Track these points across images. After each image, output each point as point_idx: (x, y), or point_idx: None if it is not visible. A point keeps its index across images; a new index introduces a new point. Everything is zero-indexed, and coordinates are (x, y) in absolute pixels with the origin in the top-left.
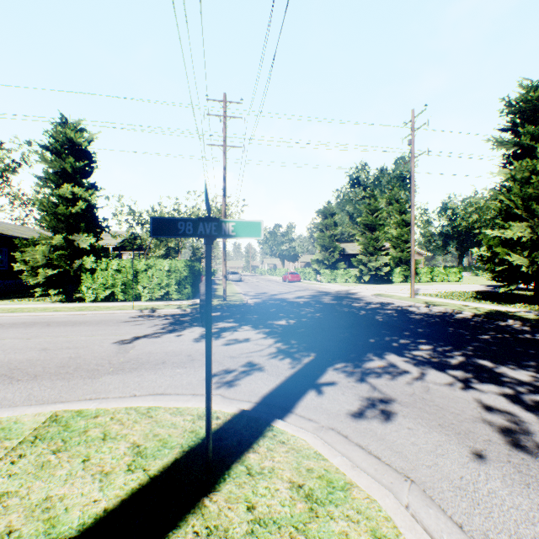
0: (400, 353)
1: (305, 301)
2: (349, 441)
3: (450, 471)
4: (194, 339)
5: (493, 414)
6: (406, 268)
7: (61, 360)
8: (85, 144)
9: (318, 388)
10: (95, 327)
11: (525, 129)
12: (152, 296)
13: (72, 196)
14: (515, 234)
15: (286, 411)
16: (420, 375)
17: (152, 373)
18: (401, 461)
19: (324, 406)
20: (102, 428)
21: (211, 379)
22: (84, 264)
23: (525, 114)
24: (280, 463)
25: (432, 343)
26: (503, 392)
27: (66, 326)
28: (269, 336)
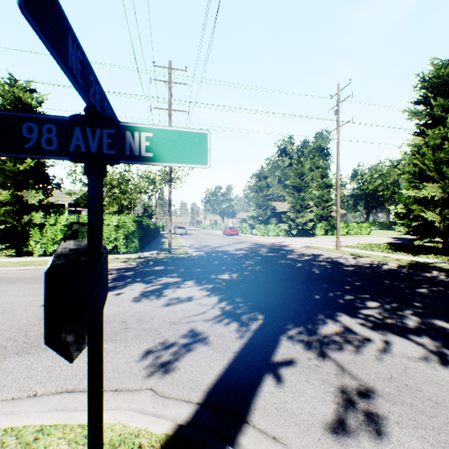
0: (351, 313)
1: (244, 254)
2: None
3: None
4: (133, 299)
5: None
6: (326, 223)
7: None
8: (34, 104)
9: (276, 372)
10: (31, 284)
11: (438, 101)
12: None
13: None
14: (429, 193)
15: (240, 420)
16: (385, 344)
17: None
18: None
19: (289, 407)
20: None
21: None
22: (33, 219)
23: (436, 88)
24: None
25: (377, 299)
26: None
27: None
28: (213, 293)
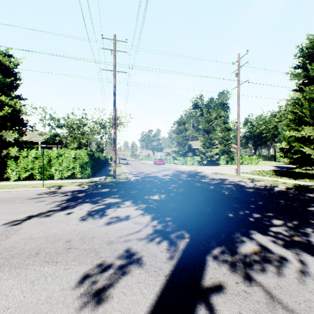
0: (262, 230)
1: (170, 178)
2: None
3: None
4: (80, 218)
5: None
6: (227, 156)
7: None
8: (12, 66)
9: (207, 301)
10: (0, 205)
11: (313, 65)
12: (62, 176)
13: (0, 103)
14: (307, 134)
15: None
16: (302, 265)
17: (13, 275)
18: None
19: None
20: None
21: None
22: (9, 152)
23: (311, 56)
24: None
25: (279, 217)
26: None
27: None
28: (146, 212)
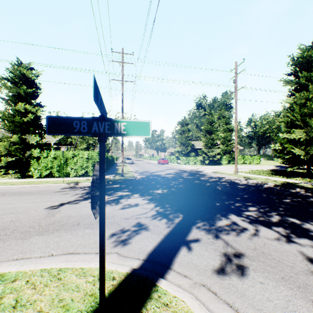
0: (238, 213)
1: (172, 177)
2: (218, 299)
3: None
4: None
5: None
6: (229, 156)
7: (4, 224)
8: (33, 78)
9: (188, 245)
10: (35, 196)
11: (303, 74)
12: (77, 174)
13: (25, 110)
14: (297, 136)
15: (166, 268)
16: (255, 231)
17: (69, 233)
18: None
19: (194, 262)
20: (16, 293)
21: (104, 264)
22: (32, 153)
23: (302, 65)
24: None
25: (256, 205)
26: None
27: (15, 195)
28: (151, 202)
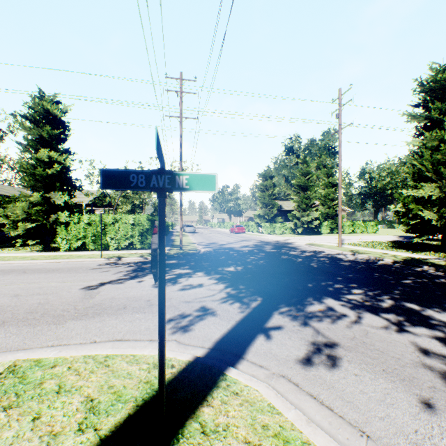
0: (336, 297)
1: (249, 250)
2: (300, 390)
3: (403, 423)
4: (153, 285)
5: (431, 358)
6: (332, 221)
7: (30, 306)
8: (60, 115)
9: (267, 333)
10: (66, 274)
11: (435, 105)
12: (119, 246)
13: (49, 159)
14: (427, 193)
15: (238, 357)
16: (357, 318)
17: (113, 318)
18: (353, 413)
19: (273, 351)
20: (58, 379)
21: (164, 336)
22: (59, 218)
23: (434, 92)
24: (234, 419)
25: (363, 287)
26: (435, 335)
27: (40, 273)
28: (220, 282)
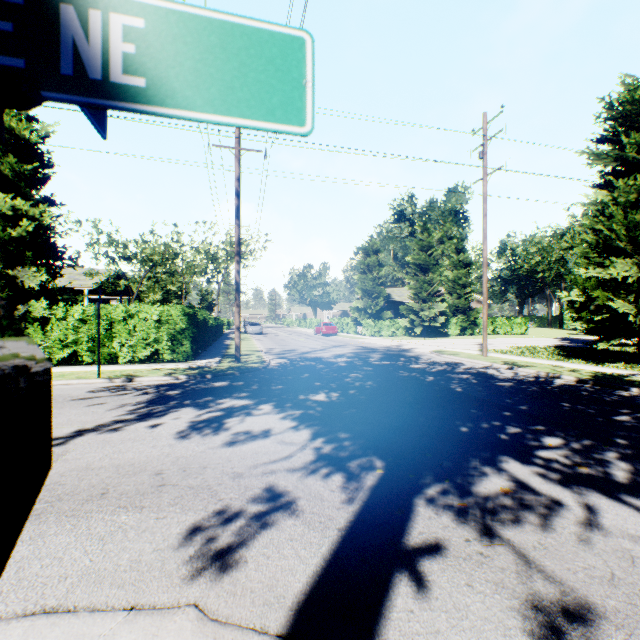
0: (522, 456)
1: (347, 362)
2: None
3: None
4: (177, 434)
5: None
6: (464, 318)
7: None
8: (34, 139)
9: (413, 567)
10: None
11: (632, 137)
12: (135, 357)
13: (13, 212)
14: (620, 273)
15: None
16: (589, 513)
17: (66, 529)
18: None
19: None
20: None
21: None
22: (31, 310)
23: (629, 119)
24: None
25: (557, 432)
26: None
27: None
28: (303, 424)
